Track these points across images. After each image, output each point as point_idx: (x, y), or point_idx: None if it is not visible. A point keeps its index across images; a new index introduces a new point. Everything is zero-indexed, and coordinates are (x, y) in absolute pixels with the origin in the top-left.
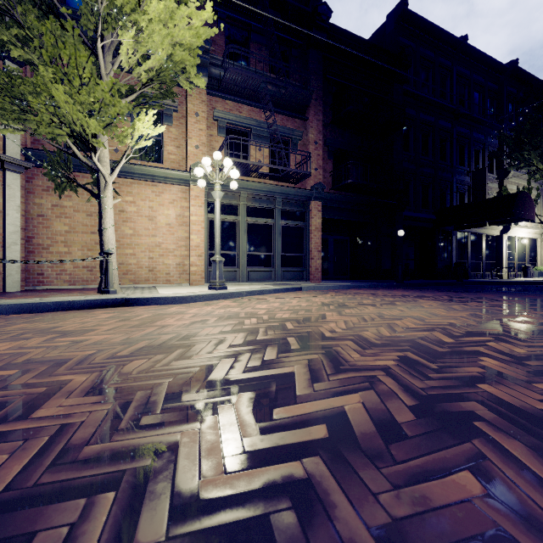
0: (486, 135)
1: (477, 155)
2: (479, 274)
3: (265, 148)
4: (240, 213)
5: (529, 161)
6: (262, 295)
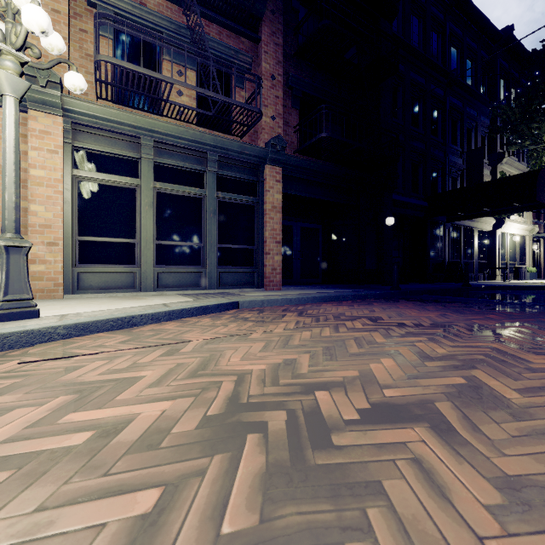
0: (479, 112)
1: (469, 135)
2: (472, 276)
3: (176, 51)
4: (141, 173)
5: (537, 137)
6: (122, 331)
